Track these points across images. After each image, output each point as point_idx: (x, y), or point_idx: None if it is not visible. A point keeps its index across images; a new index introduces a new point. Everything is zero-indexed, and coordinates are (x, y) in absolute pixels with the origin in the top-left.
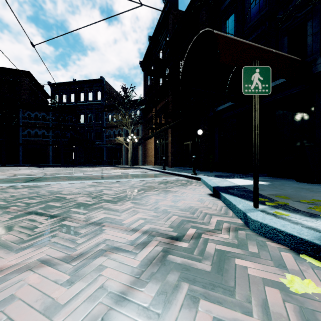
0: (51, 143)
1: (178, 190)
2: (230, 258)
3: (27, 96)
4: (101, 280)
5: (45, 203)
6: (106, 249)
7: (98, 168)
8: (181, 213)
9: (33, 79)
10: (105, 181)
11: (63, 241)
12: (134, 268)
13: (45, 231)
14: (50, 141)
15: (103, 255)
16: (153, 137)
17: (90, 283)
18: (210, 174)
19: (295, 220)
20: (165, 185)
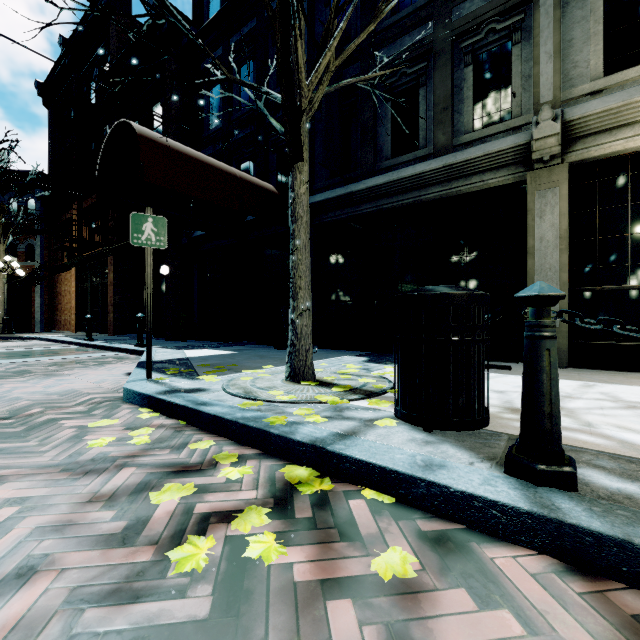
0: None
1: (78, 372)
2: (59, 421)
3: None
4: None
5: None
6: None
7: None
8: (43, 398)
9: None
10: None
11: None
12: None
13: None
14: None
15: None
16: (73, 267)
17: None
18: (173, 345)
19: (170, 383)
20: (60, 367)
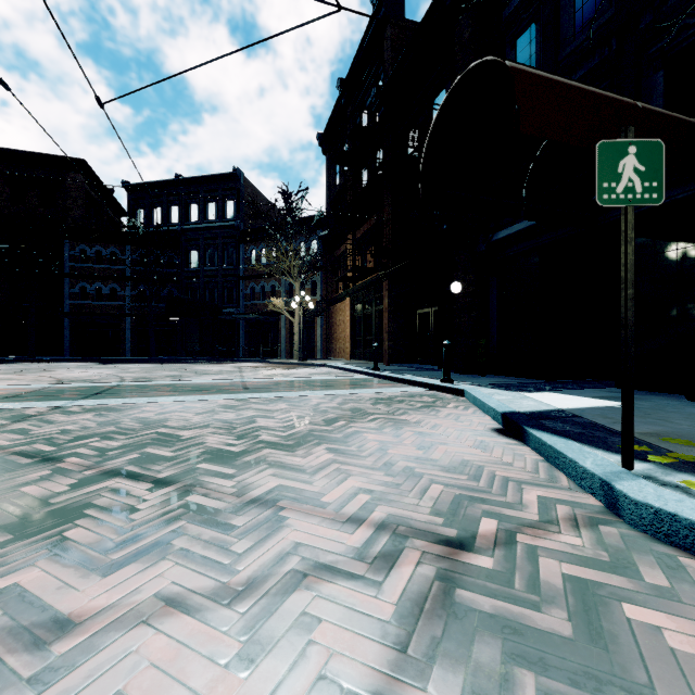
0: (129, 312)
1: (421, 419)
2: (609, 601)
3: (79, 211)
4: (317, 655)
5: (138, 449)
6: (305, 570)
7: (229, 365)
8: (449, 479)
9: (93, 177)
10: (253, 396)
11: (202, 547)
12: (386, 624)
13: (154, 520)
14: (128, 307)
15: (301, 586)
16: (347, 297)
17: (293, 663)
18: (482, 382)
19: None
20: (388, 406)
